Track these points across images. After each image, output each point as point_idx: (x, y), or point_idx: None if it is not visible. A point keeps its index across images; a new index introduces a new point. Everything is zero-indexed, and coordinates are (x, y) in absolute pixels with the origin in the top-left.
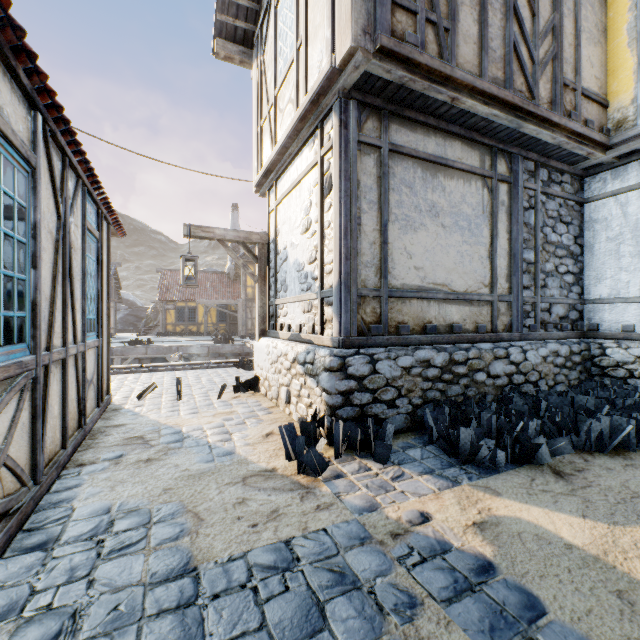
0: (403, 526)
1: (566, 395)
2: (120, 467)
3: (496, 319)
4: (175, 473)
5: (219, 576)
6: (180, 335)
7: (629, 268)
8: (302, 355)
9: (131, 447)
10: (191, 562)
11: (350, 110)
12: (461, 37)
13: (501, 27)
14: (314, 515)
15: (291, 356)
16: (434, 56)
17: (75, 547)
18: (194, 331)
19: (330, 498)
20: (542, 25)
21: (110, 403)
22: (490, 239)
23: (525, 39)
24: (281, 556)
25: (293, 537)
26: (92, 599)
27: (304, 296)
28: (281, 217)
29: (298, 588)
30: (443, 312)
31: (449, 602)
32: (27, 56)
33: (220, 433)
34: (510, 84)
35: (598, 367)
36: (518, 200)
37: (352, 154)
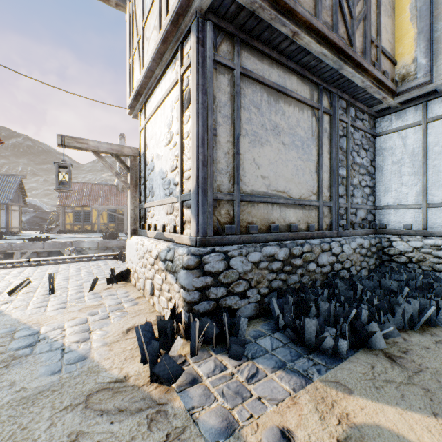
0: None
1: (372, 278)
2: None
3: (321, 220)
4: (5, 396)
5: None
6: (77, 232)
7: (408, 183)
8: (163, 253)
9: None
10: None
11: (207, 31)
12: None
13: None
14: None
15: (154, 253)
16: None
17: None
18: (89, 229)
19: (182, 419)
20: None
21: None
22: (317, 157)
23: None
24: None
25: None
26: None
27: (167, 200)
28: (149, 133)
29: None
30: (283, 214)
31: None
32: None
33: (80, 331)
34: (336, 29)
35: (387, 255)
36: (336, 129)
37: (208, 70)
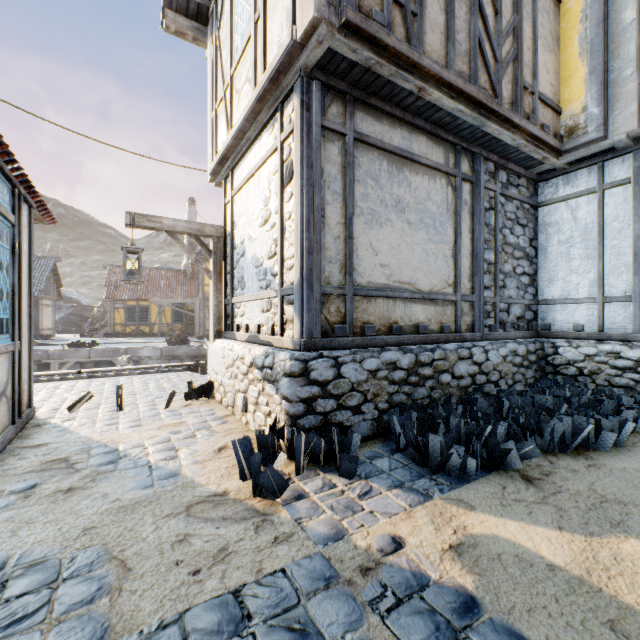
0: (374, 557)
1: (525, 394)
2: (30, 501)
3: (460, 319)
4: (102, 505)
5: None
6: (130, 336)
7: (579, 270)
8: (260, 359)
9: (50, 473)
10: (106, 636)
11: (313, 91)
12: (428, 24)
13: (466, 21)
14: (271, 551)
15: (248, 360)
16: (401, 40)
17: None
18: (146, 332)
19: (290, 526)
20: (504, 25)
21: (33, 417)
22: (454, 238)
23: (489, 36)
24: (228, 614)
25: (244, 584)
26: None
27: (263, 294)
28: (238, 208)
29: None
30: (409, 312)
31: None
32: None
33: (164, 450)
34: (475, 80)
35: (551, 365)
36: (480, 200)
37: (315, 139)
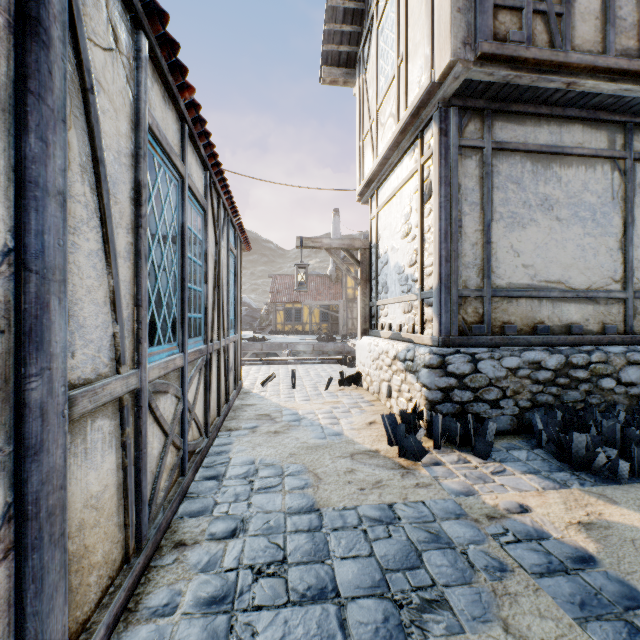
0: (499, 512)
1: None
2: (256, 434)
3: (631, 319)
4: (297, 444)
5: (336, 518)
6: (288, 334)
7: None
8: (402, 353)
9: (262, 421)
10: (315, 505)
11: (450, 117)
12: (578, 17)
13: None
14: (413, 490)
15: (392, 353)
16: (543, 46)
17: (236, 482)
18: (300, 330)
19: (428, 479)
20: None
21: (242, 387)
22: (622, 228)
23: None
24: (385, 514)
25: (395, 503)
26: (252, 514)
27: (404, 297)
28: (382, 223)
29: (399, 537)
30: (558, 311)
31: (540, 575)
32: (205, 136)
33: (329, 418)
34: None
35: None
36: None
37: (452, 160)
